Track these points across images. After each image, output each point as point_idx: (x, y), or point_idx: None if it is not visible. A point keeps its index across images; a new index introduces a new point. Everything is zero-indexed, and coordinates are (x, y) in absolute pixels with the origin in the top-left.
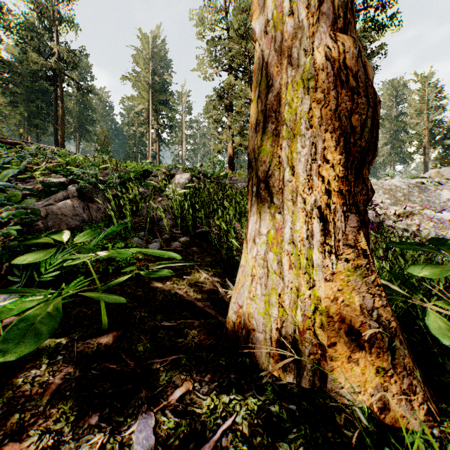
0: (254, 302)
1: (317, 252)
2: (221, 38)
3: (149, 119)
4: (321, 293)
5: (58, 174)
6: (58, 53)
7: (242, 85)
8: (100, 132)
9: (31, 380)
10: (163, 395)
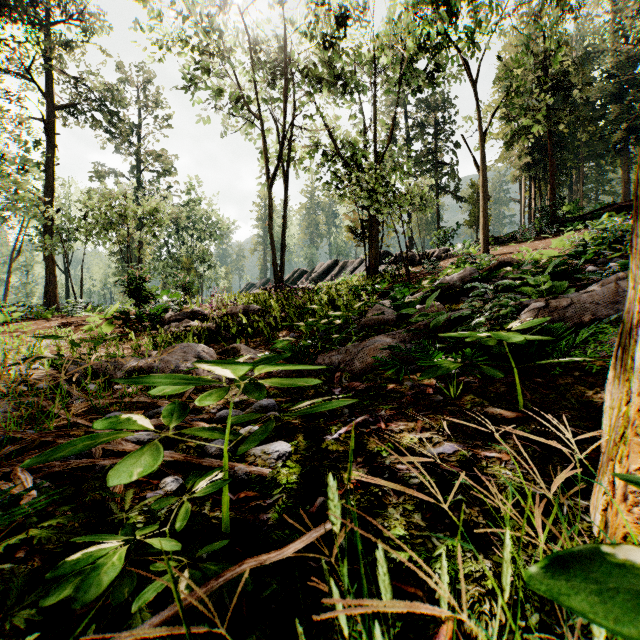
0: (604, 416)
1: (637, 347)
2: None
3: None
4: (630, 412)
5: None
6: None
7: None
8: None
9: (451, 409)
10: (485, 450)
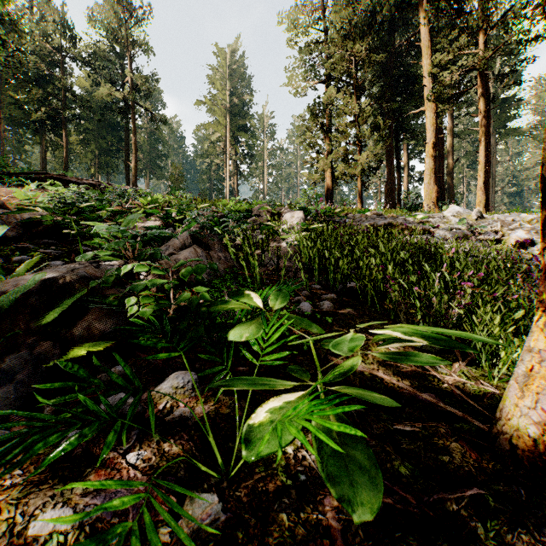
0: None
1: None
2: (318, 42)
3: (226, 148)
4: None
5: (157, 217)
6: (130, 81)
7: (347, 98)
8: (173, 167)
9: (296, 517)
10: None
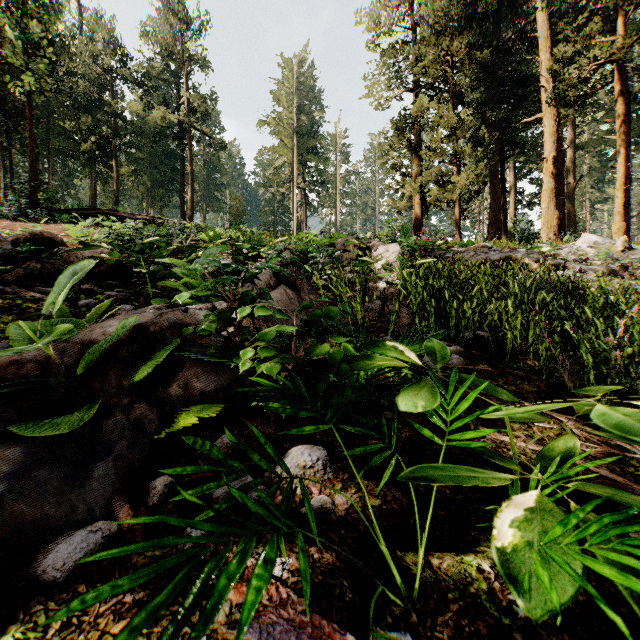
0: None
1: None
2: (405, 42)
3: (293, 175)
4: None
5: (229, 254)
6: (186, 102)
7: (442, 107)
8: (233, 198)
9: None
10: None
